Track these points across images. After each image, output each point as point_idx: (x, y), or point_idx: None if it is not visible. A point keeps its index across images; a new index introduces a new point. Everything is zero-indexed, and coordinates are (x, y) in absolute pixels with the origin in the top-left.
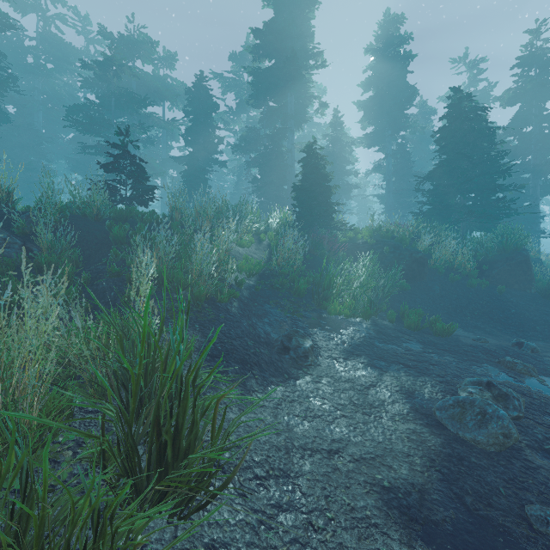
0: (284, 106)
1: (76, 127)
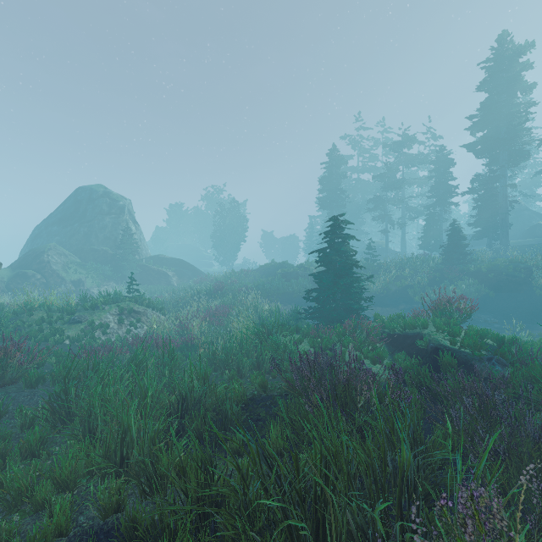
0: (497, 158)
1: (369, 211)
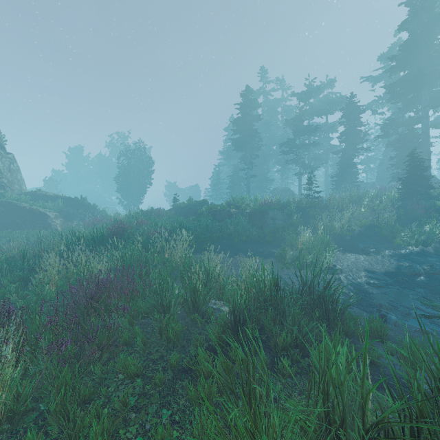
0: (418, 99)
1: (284, 154)
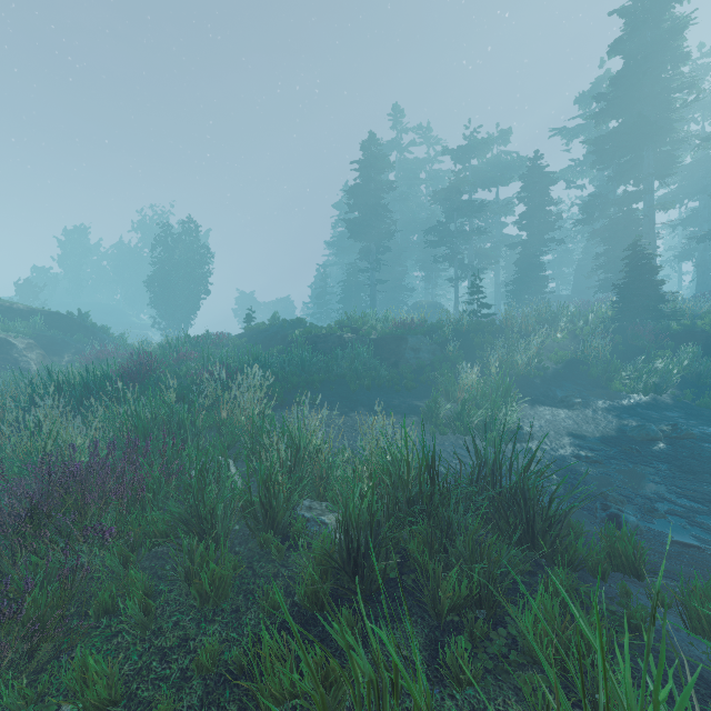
0: (639, 164)
1: (430, 246)
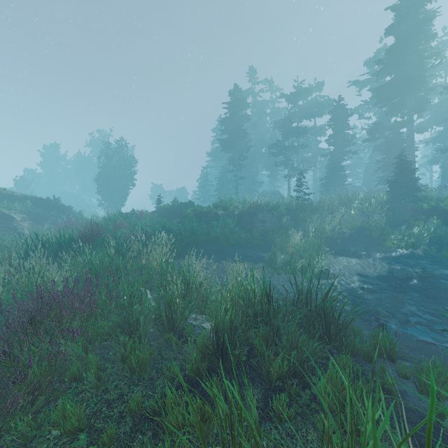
0: (404, 103)
1: (273, 155)
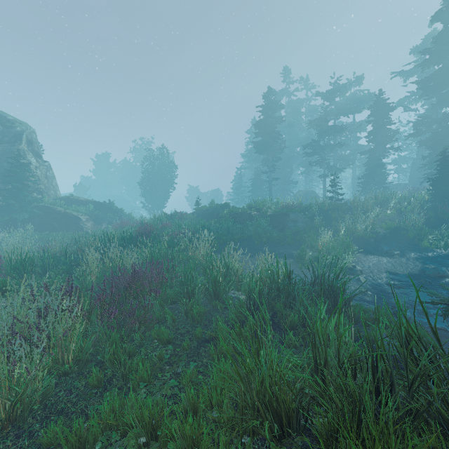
0: None
1: (307, 155)
